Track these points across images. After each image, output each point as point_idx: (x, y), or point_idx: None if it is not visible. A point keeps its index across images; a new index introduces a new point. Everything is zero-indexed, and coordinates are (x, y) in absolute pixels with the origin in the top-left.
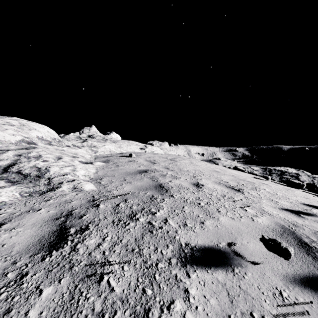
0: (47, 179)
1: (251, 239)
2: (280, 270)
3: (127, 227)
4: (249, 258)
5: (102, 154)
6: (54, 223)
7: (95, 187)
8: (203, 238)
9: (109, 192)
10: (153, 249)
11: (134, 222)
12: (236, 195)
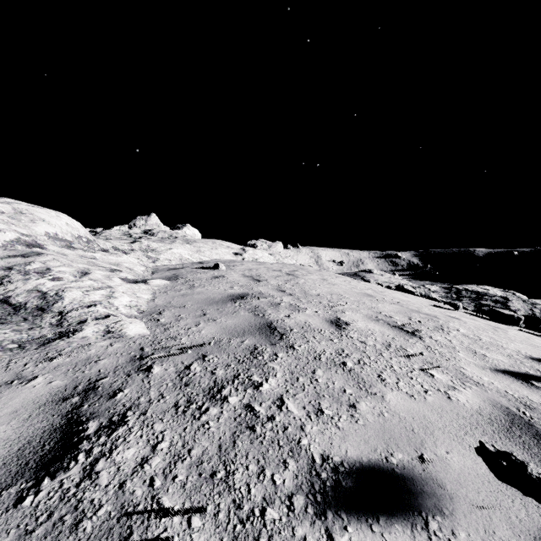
0: (57, 314)
1: (452, 444)
2: (524, 522)
3: (203, 418)
4: (456, 491)
5: (166, 264)
6: (57, 409)
7: (148, 329)
8: (357, 442)
9: (172, 339)
10: (256, 472)
11: (218, 407)
12: (410, 343)
